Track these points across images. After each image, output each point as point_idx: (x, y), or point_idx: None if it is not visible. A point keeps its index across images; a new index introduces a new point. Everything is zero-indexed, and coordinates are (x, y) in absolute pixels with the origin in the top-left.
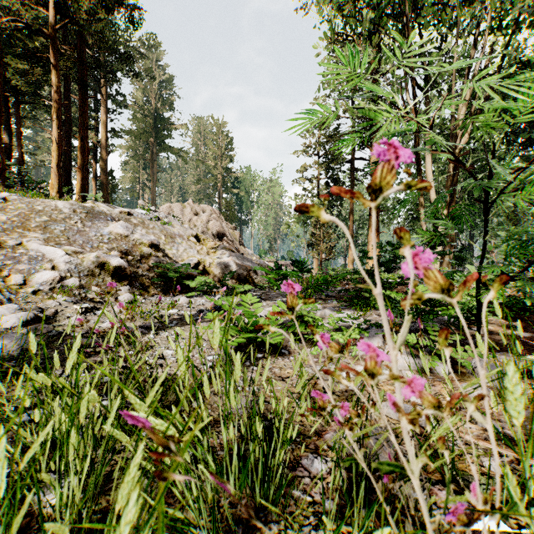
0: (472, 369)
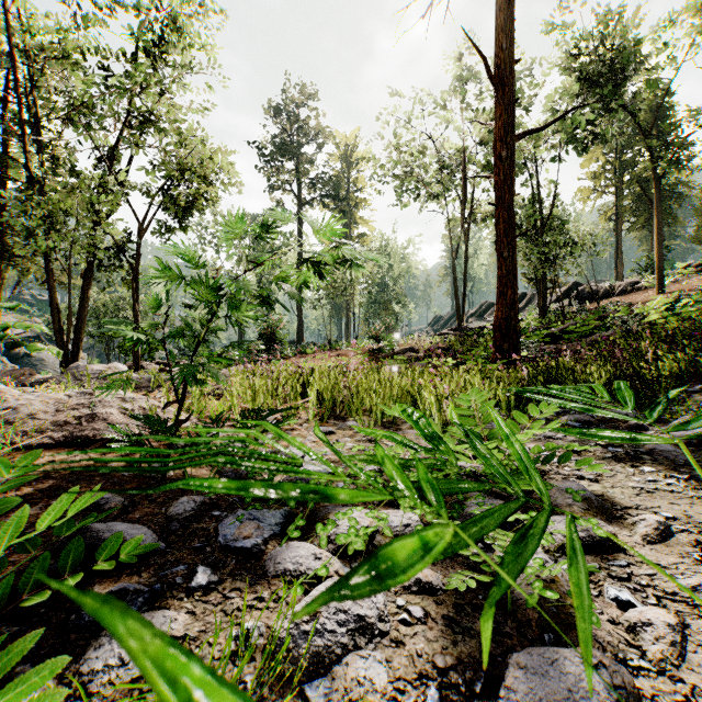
0: (245, 445)
